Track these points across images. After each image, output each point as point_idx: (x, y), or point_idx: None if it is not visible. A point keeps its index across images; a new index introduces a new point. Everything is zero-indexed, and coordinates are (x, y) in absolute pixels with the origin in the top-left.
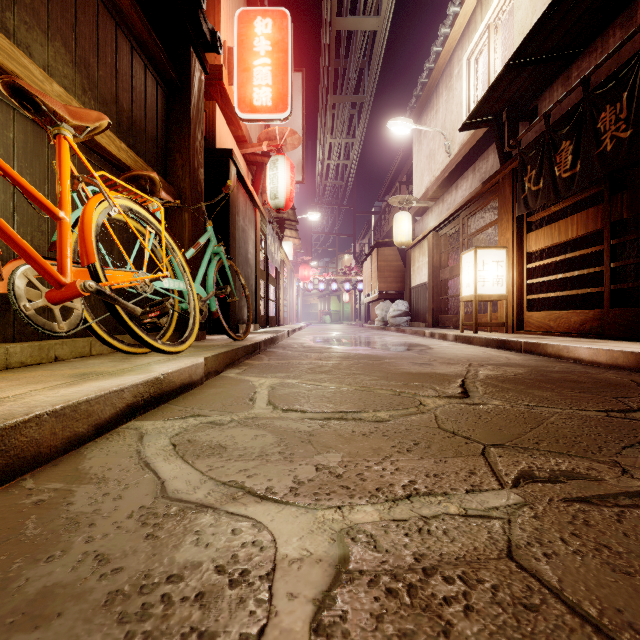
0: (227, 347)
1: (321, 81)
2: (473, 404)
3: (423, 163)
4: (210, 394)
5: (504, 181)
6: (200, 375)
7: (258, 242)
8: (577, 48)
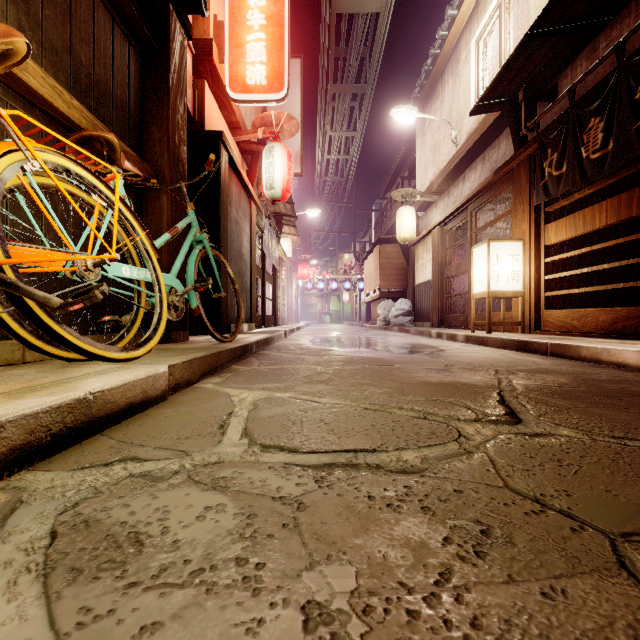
0: (207, 350)
1: (320, 69)
2: (535, 435)
3: (427, 156)
4: (168, 417)
5: (519, 168)
6: (161, 389)
7: (253, 236)
8: (605, 16)
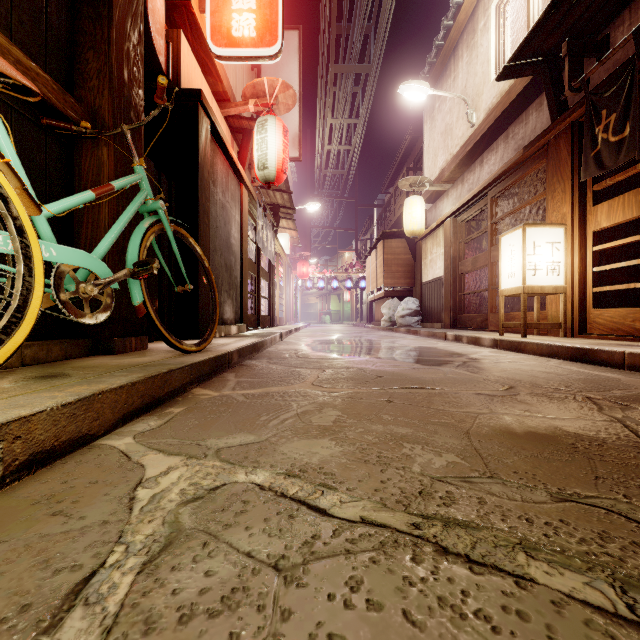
0: (144, 371)
1: (321, 44)
2: None
3: (437, 141)
4: None
5: (558, 140)
6: None
7: (245, 226)
8: None
